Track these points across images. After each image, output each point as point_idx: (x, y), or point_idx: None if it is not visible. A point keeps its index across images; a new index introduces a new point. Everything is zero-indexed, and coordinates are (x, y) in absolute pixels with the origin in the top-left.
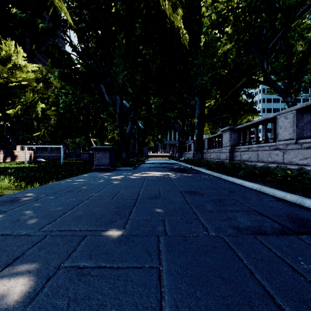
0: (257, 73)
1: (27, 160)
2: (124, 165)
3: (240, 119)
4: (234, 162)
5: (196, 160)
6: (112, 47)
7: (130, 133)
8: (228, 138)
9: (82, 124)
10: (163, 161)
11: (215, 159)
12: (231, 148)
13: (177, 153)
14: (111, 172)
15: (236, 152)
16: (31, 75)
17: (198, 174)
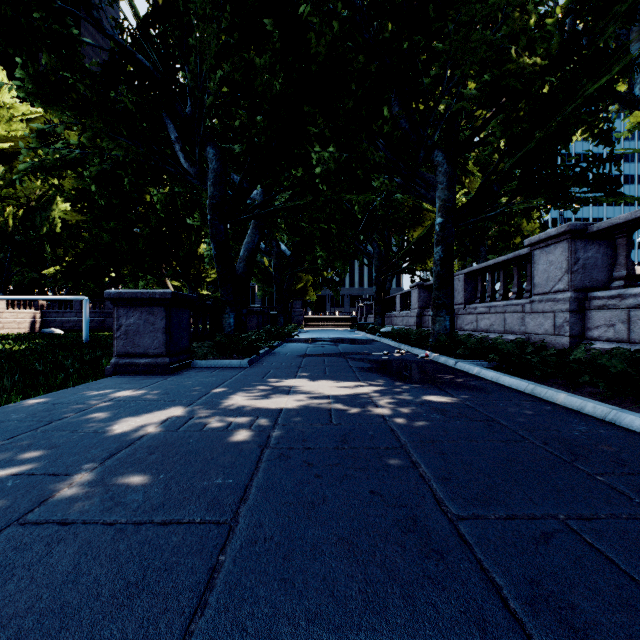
0: (632, 69)
1: (26, 330)
2: (222, 353)
3: (518, 236)
4: (617, 346)
5: (435, 333)
6: (191, 3)
7: (250, 260)
8: (564, 264)
9: (143, 245)
10: (338, 333)
11: (494, 332)
12: (575, 298)
13: (370, 316)
14: (163, 380)
15: (604, 311)
16: (19, 126)
17: (486, 393)
